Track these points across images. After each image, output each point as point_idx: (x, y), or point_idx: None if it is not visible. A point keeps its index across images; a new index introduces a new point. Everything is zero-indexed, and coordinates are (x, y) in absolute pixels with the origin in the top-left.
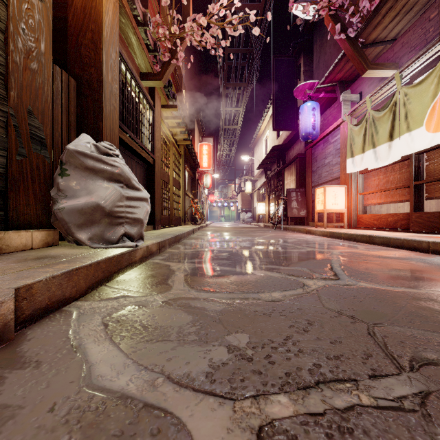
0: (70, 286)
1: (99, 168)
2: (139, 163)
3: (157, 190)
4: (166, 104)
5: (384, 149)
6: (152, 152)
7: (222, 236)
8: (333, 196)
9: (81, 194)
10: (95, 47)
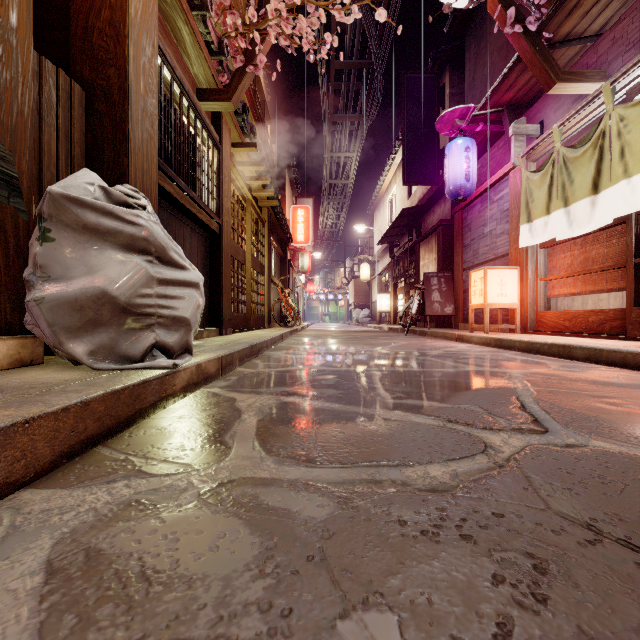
0: (7, 459)
1: (107, 227)
2: (196, 232)
3: (225, 273)
4: (240, 141)
5: (584, 207)
6: (217, 215)
7: (326, 346)
8: (499, 283)
9: (75, 273)
10: (115, 33)
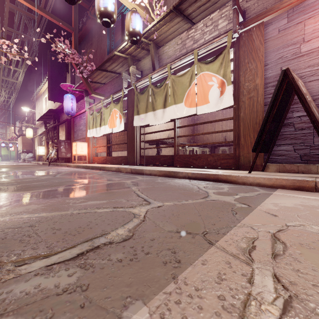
0: None
1: None
2: None
3: None
4: None
5: (99, 130)
6: None
7: (3, 170)
8: (81, 147)
9: None
10: None
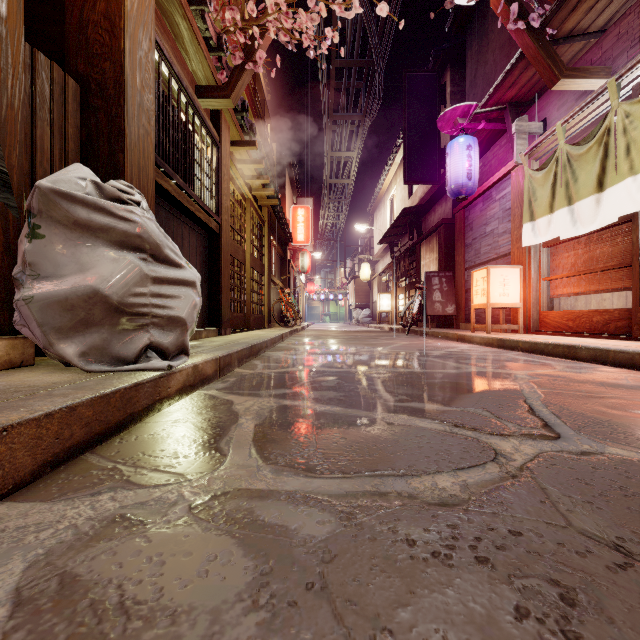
0: None
1: (99, 223)
2: (194, 230)
3: (224, 272)
4: (240, 139)
5: (588, 206)
6: (216, 214)
7: (326, 346)
8: (501, 282)
9: (66, 271)
10: (111, 26)
